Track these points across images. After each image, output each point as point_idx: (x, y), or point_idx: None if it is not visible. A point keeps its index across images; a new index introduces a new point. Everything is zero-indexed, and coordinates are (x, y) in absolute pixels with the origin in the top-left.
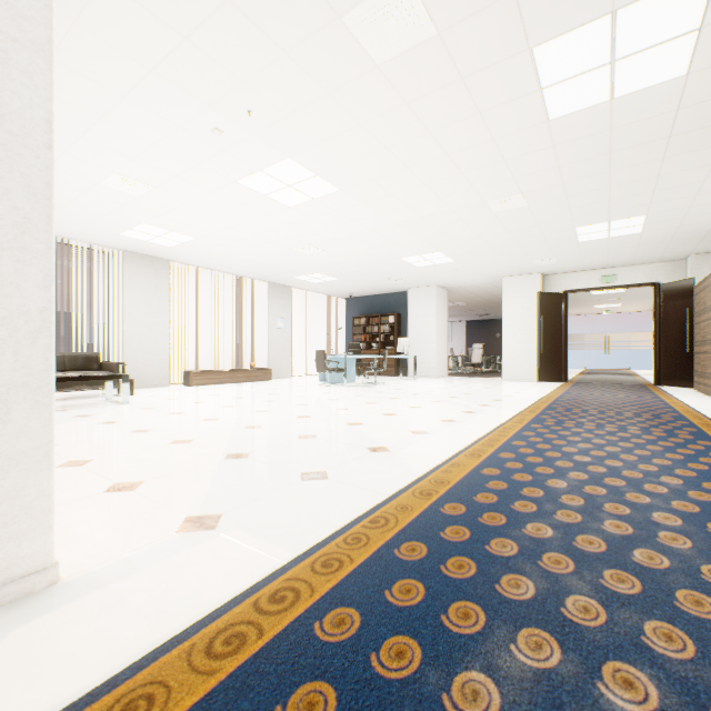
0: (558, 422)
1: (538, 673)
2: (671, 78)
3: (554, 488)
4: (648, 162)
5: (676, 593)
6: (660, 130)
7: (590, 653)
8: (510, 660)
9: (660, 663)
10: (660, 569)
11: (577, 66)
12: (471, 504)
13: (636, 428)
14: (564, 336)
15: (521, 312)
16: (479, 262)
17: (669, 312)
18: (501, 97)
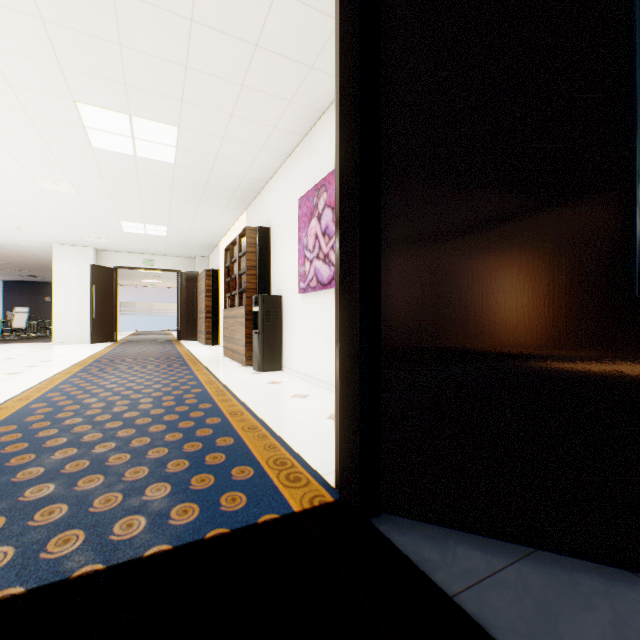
0: (102, 369)
1: (66, 457)
2: (168, 162)
3: (89, 402)
4: (164, 198)
5: (137, 420)
6: (167, 184)
7: (92, 445)
8: (51, 460)
9: (121, 438)
10: (135, 416)
11: (111, 128)
12: (23, 423)
13: (153, 365)
14: (116, 303)
15: (75, 280)
16: (25, 225)
17: (186, 291)
18: (50, 114)
